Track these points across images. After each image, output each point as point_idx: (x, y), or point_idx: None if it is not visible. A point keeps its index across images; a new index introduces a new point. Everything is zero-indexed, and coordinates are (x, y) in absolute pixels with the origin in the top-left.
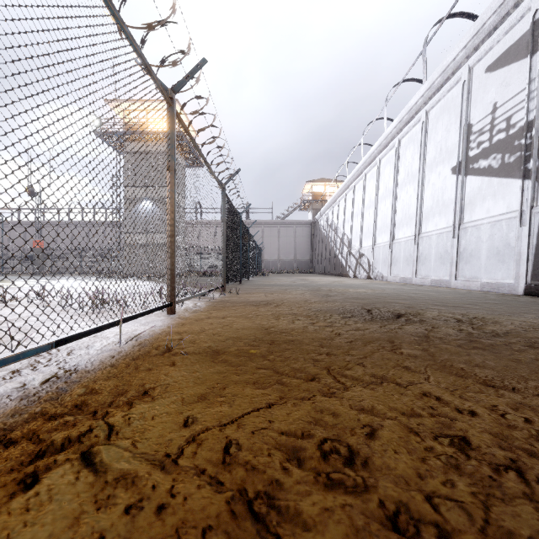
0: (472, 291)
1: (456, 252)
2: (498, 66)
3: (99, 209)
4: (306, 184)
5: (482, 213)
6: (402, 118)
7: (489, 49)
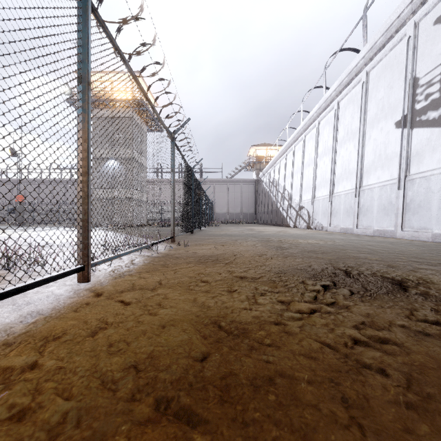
0: (425, 242)
1: (401, 203)
2: None
3: None
4: (250, 147)
5: (432, 164)
6: (341, 81)
7: (439, 0)
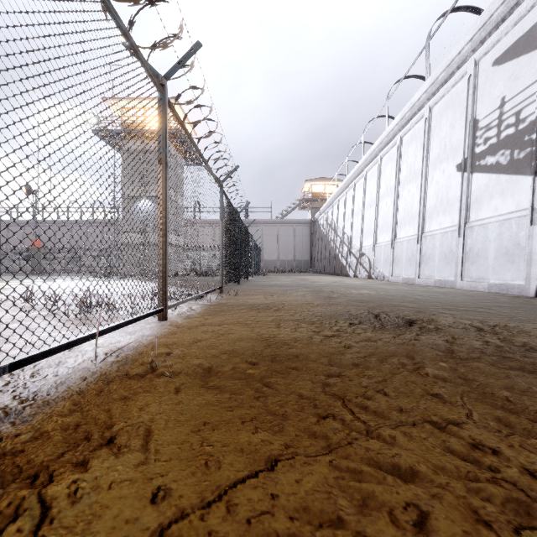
0: (480, 293)
1: (461, 251)
2: (506, 59)
3: (72, 204)
4: (305, 182)
5: (490, 211)
6: (404, 115)
7: (497, 41)
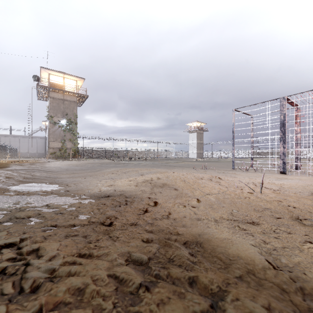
0: None
1: None
2: None
3: None
4: (42, 122)
5: None
6: None
7: None
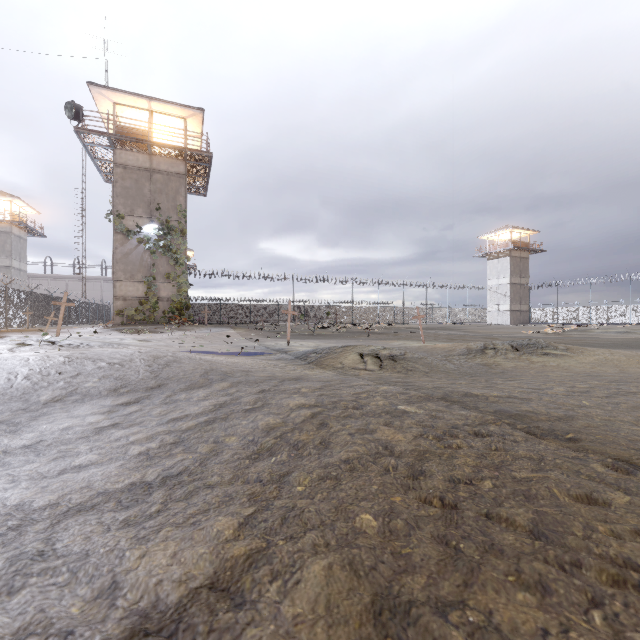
0: None
1: None
2: None
3: None
4: None
5: None
6: None
7: None
